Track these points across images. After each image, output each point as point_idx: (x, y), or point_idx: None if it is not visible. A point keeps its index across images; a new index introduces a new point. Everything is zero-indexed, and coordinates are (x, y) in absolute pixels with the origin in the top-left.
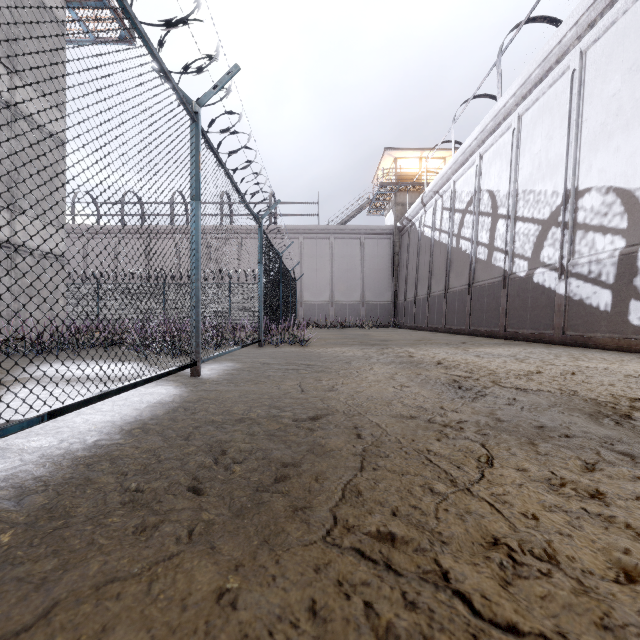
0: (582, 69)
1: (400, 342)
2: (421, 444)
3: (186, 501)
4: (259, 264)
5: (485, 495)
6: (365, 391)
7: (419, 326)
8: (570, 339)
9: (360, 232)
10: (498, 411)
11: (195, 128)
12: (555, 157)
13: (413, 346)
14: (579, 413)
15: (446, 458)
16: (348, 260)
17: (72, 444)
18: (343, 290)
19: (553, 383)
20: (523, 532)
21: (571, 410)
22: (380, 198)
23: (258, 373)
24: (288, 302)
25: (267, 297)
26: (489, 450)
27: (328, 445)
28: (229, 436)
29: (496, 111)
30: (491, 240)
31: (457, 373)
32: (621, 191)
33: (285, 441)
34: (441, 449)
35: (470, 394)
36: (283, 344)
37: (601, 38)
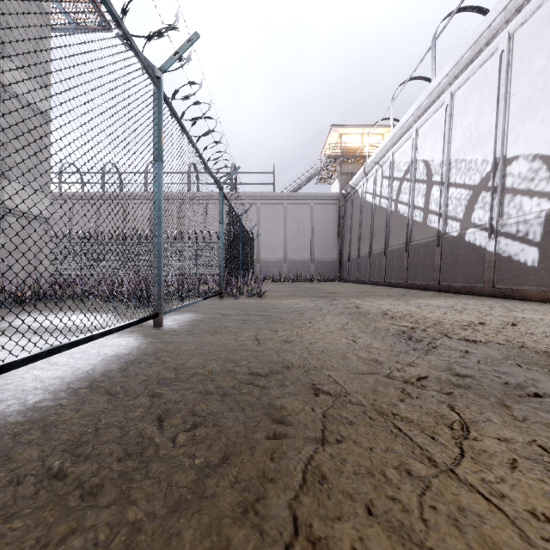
0: (510, 50)
1: (346, 294)
2: (385, 406)
3: (113, 491)
4: (220, 224)
5: (475, 482)
6: (319, 343)
7: (362, 280)
8: (499, 292)
9: (310, 198)
10: (455, 365)
11: (157, 92)
12: (485, 129)
13: (358, 298)
14: (538, 367)
15: (415, 424)
16: (299, 223)
17: (9, 406)
18: (295, 249)
19: (498, 334)
20: (543, 548)
21: (528, 364)
22: (327, 169)
23: (217, 324)
24: (247, 259)
25: (228, 254)
26: (460, 414)
27: (284, 408)
28: (179, 395)
29: (431, 90)
30: (426, 204)
31: (404, 324)
32: (547, 158)
33: (238, 402)
34: (407, 412)
35: (422, 346)
36: (242, 296)
37: (527, 21)
